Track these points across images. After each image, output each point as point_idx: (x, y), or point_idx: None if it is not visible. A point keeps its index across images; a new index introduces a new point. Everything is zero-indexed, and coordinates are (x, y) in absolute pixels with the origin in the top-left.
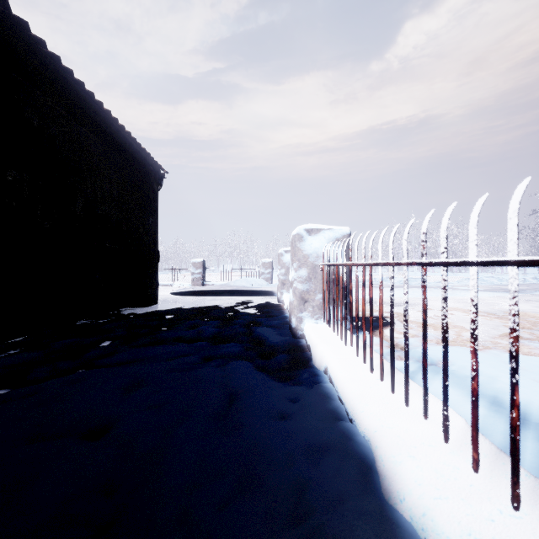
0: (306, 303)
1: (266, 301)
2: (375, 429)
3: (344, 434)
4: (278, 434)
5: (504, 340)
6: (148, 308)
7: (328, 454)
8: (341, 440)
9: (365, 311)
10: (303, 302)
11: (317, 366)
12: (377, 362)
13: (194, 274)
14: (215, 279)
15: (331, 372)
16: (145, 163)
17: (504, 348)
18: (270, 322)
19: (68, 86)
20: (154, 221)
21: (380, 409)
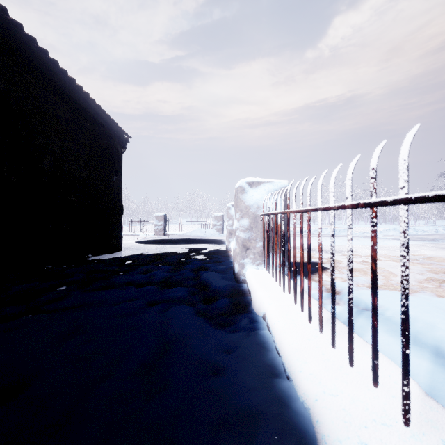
0: (248, 250)
1: (216, 248)
2: (315, 397)
3: (280, 399)
4: (206, 398)
5: (430, 284)
6: (112, 255)
7: (261, 428)
8: (276, 408)
9: (302, 258)
10: (245, 250)
11: (256, 312)
12: (315, 309)
13: (157, 226)
14: (176, 230)
15: (269, 320)
16: (109, 128)
17: (432, 292)
18: (217, 267)
19: (33, 53)
20: (118, 178)
21: (320, 369)
